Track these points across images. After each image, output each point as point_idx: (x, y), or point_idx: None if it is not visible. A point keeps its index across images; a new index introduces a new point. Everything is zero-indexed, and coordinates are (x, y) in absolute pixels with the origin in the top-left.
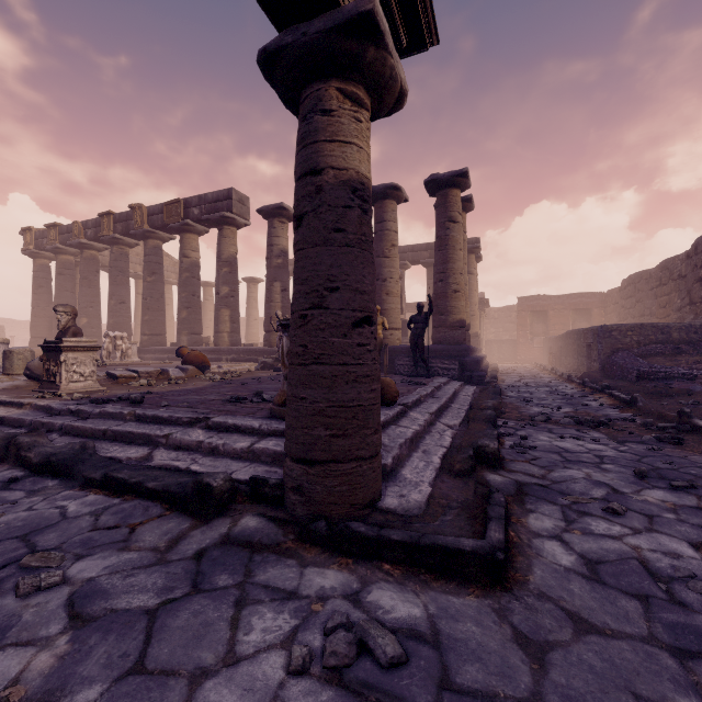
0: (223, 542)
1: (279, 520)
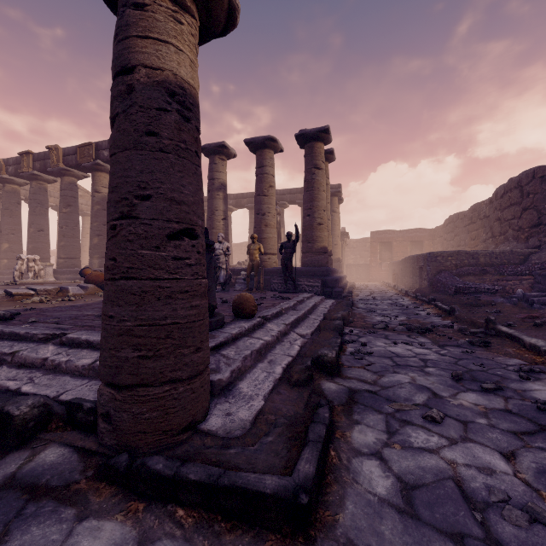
0: (3, 486)
1: (87, 450)
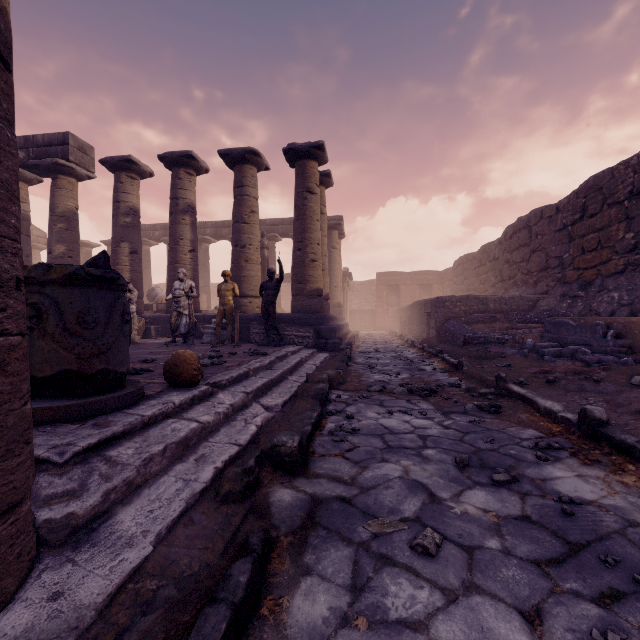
0: None
1: None
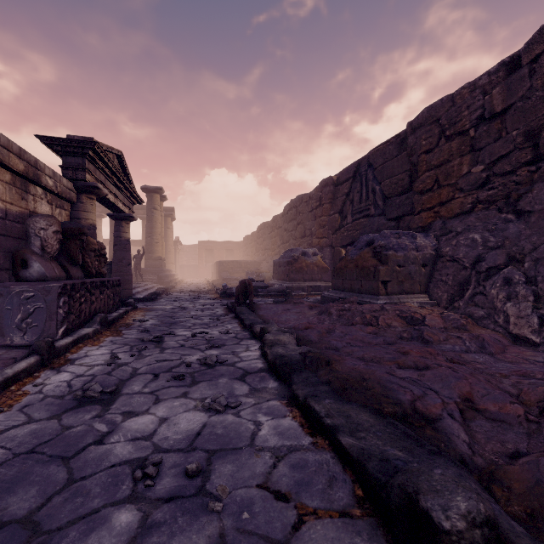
0: None
1: None
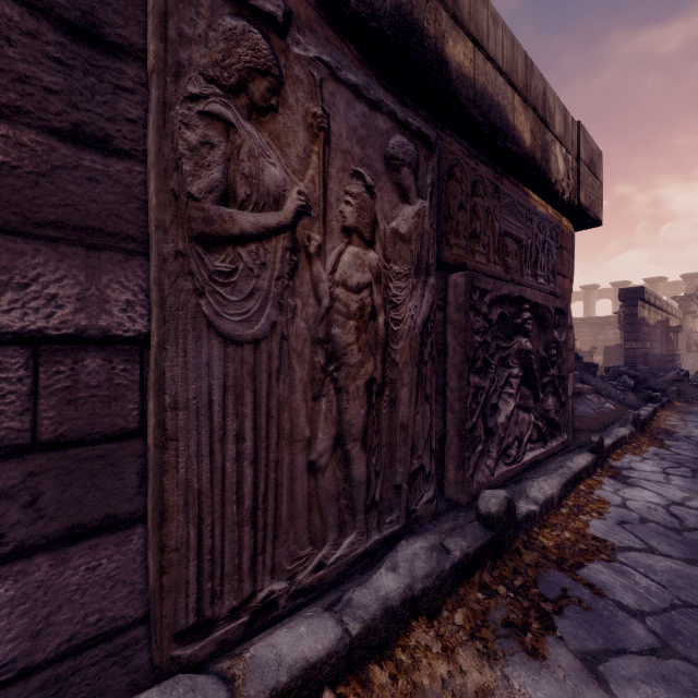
0: None
1: None
